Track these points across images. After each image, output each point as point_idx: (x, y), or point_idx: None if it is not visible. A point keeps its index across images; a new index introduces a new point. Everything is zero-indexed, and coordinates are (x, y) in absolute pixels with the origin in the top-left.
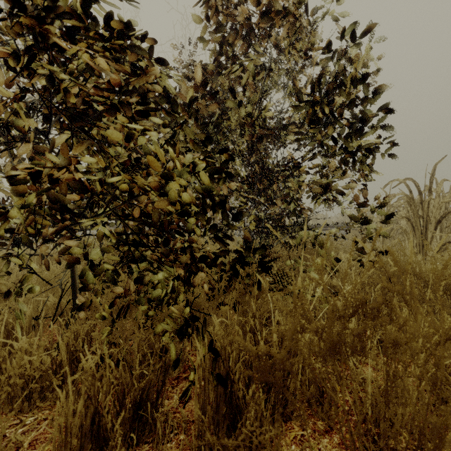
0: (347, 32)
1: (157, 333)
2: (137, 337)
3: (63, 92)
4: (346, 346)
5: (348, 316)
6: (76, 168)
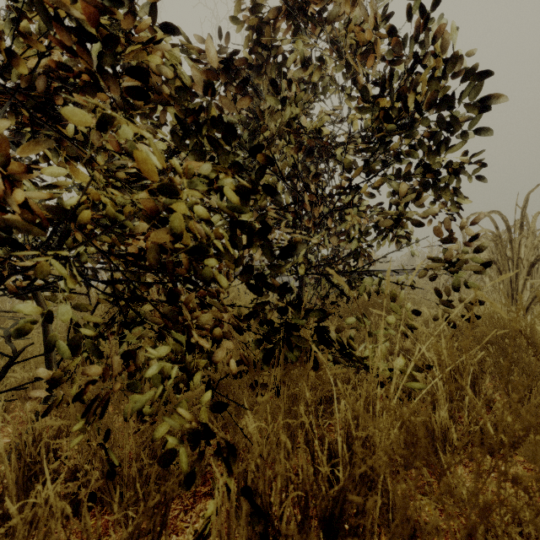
0: (434, 1)
1: (158, 437)
2: (127, 444)
3: (5, 57)
4: (435, 441)
5: (509, 453)
6: (5, 170)
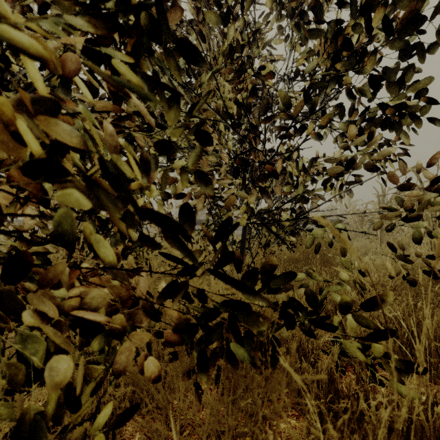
0: None
1: None
2: None
3: None
4: None
5: None
6: None
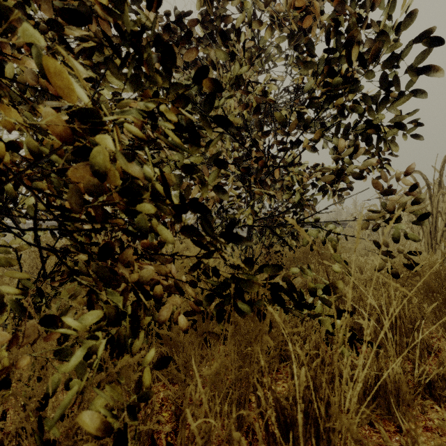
0: None
1: None
2: None
3: None
4: (388, 395)
5: None
6: None
